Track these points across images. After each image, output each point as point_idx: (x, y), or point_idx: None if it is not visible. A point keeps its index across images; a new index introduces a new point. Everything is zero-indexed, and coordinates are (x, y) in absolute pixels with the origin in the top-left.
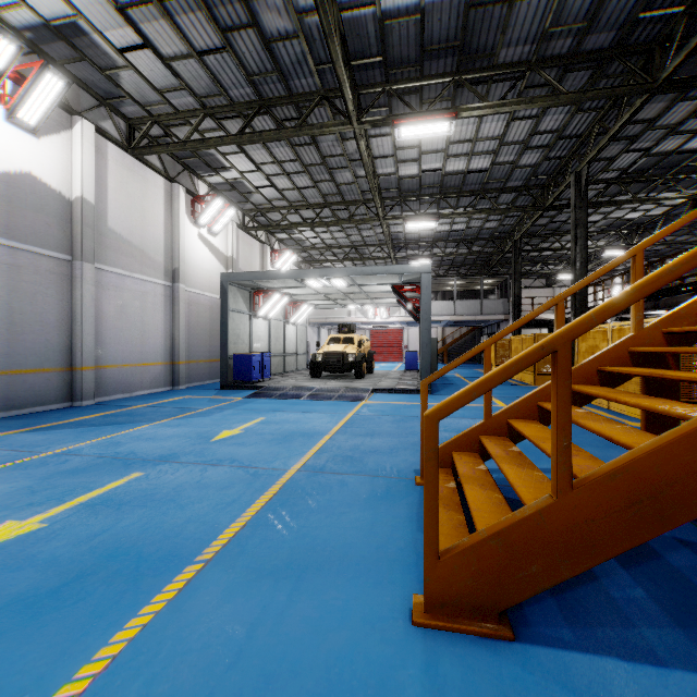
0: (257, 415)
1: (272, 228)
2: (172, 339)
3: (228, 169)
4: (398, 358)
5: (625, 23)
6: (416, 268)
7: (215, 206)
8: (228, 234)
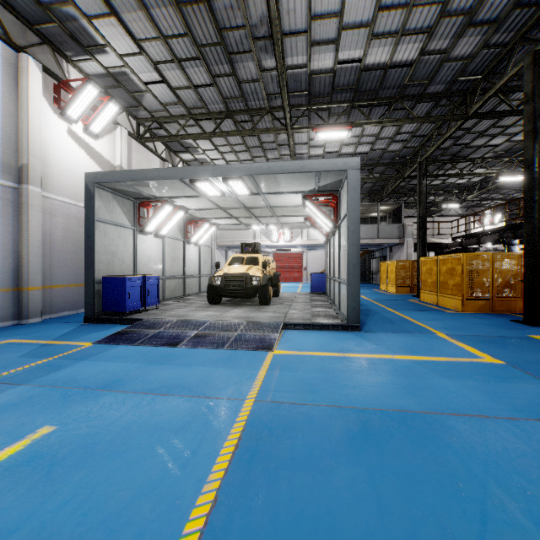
0: (49, 412)
1: (169, 138)
2: (19, 257)
3: (103, 49)
4: (298, 279)
5: None
6: (341, 163)
7: (87, 95)
8: (115, 140)
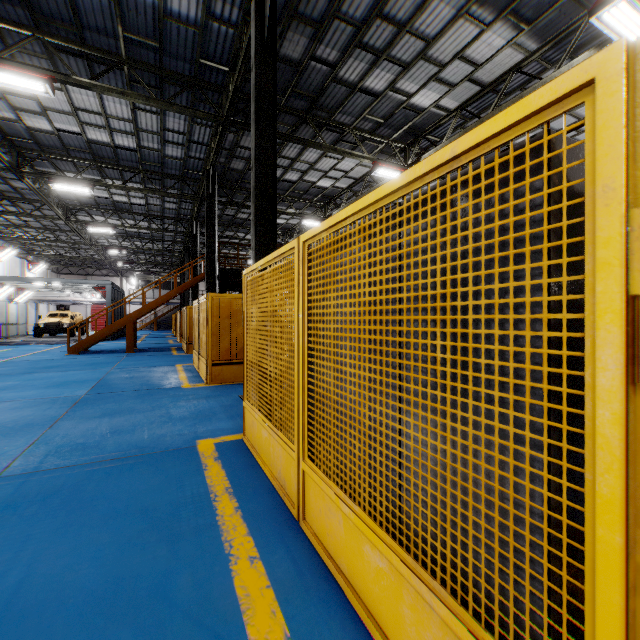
0: (10, 348)
1: None
2: None
3: None
4: None
5: (176, 214)
6: (103, 282)
7: None
8: None
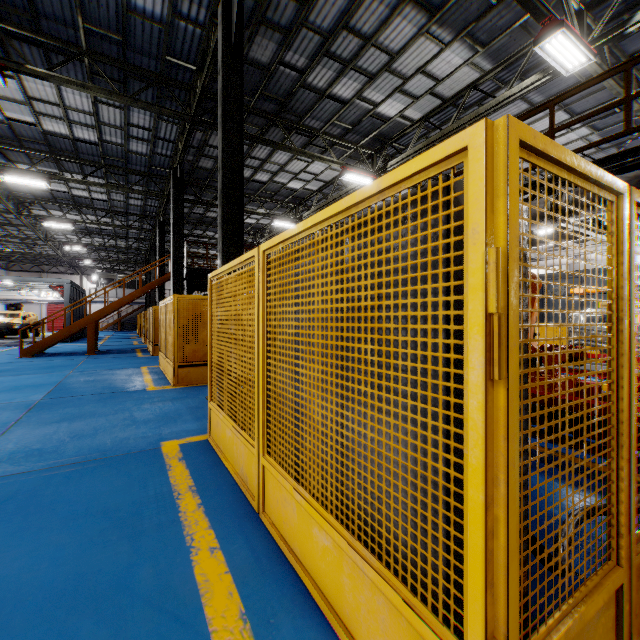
0: None
1: None
2: None
3: None
4: None
5: (141, 211)
6: (61, 281)
7: None
8: None
